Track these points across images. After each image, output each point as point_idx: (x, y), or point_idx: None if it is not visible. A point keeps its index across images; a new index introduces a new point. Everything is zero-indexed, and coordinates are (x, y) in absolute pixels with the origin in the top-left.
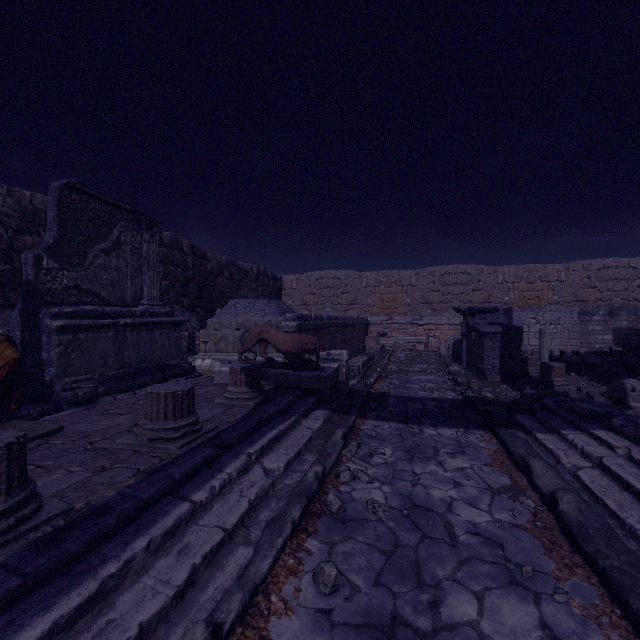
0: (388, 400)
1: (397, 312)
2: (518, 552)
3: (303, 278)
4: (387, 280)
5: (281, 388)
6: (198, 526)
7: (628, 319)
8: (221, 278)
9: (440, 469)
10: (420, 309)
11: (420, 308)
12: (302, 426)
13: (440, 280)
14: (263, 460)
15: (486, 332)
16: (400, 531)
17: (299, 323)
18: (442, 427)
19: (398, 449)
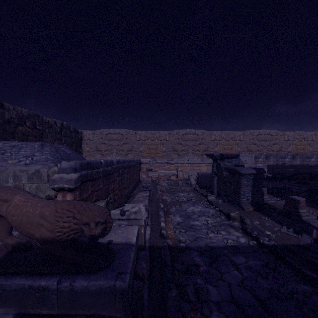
0: (196, 264)
1: (158, 156)
2: None
3: (97, 133)
4: (152, 136)
5: None
6: None
7: (273, 160)
8: (22, 127)
9: None
10: (171, 154)
11: (171, 153)
12: None
13: (182, 137)
14: None
15: (245, 173)
16: None
17: (82, 174)
18: None
19: None
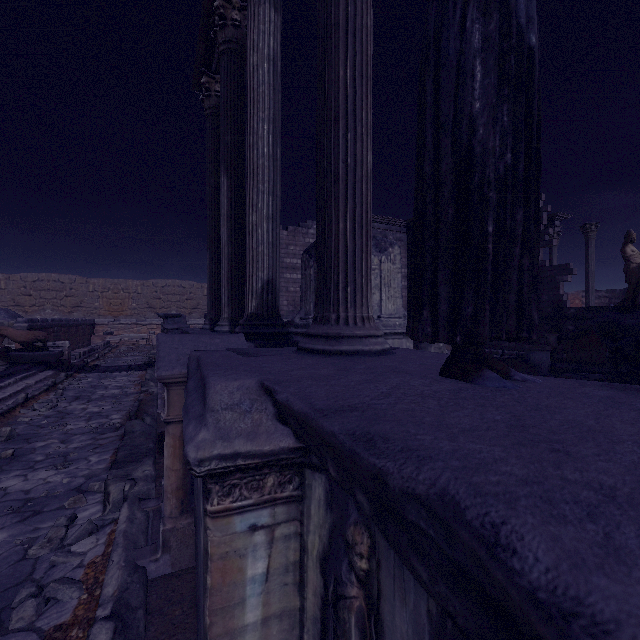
0: (98, 367)
1: (124, 314)
2: (126, 386)
3: (16, 278)
4: (115, 287)
5: (19, 363)
6: (5, 390)
7: None
8: None
9: (113, 380)
10: (145, 312)
11: (145, 311)
12: (40, 374)
13: (162, 290)
14: (23, 381)
15: (168, 328)
16: (88, 389)
17: (30, 324)
18: (124, 371)
19: (96, 378)
